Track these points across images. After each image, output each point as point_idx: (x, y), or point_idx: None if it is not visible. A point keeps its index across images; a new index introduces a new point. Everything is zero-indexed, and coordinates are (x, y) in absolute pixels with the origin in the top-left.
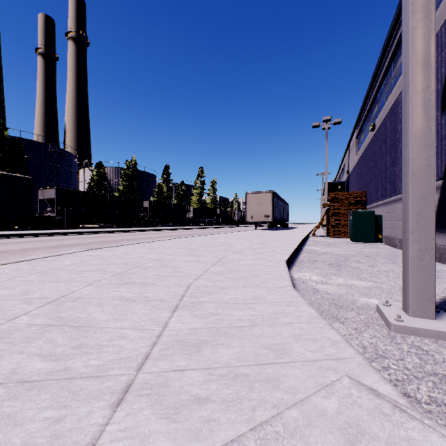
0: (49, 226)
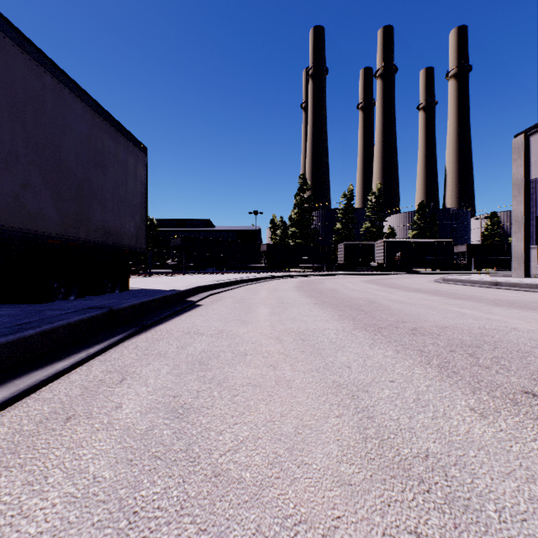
0: (459, 270)
